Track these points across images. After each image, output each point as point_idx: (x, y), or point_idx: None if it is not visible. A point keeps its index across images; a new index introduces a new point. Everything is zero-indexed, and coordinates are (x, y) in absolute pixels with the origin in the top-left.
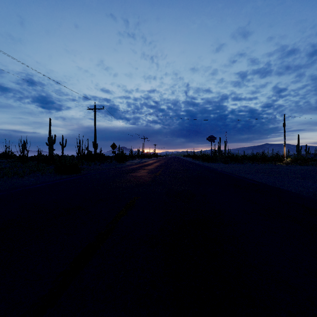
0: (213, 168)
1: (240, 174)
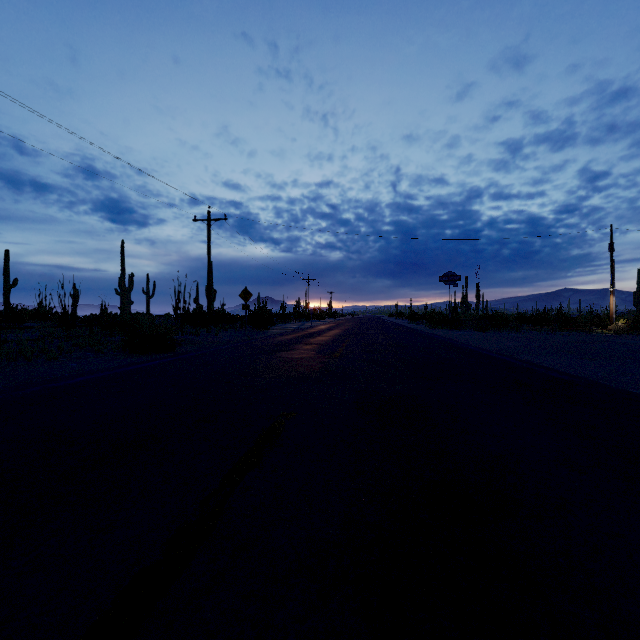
0: (456, 342)
1: (522, 356)
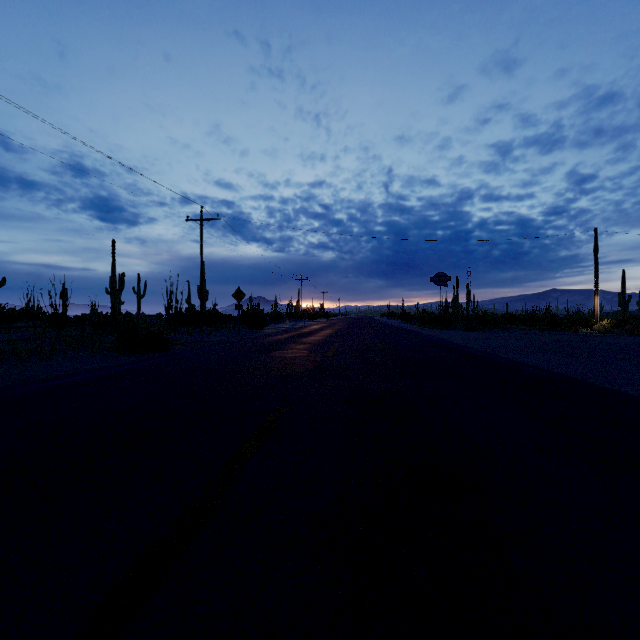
0: (446, 341)
1: (508, 354)
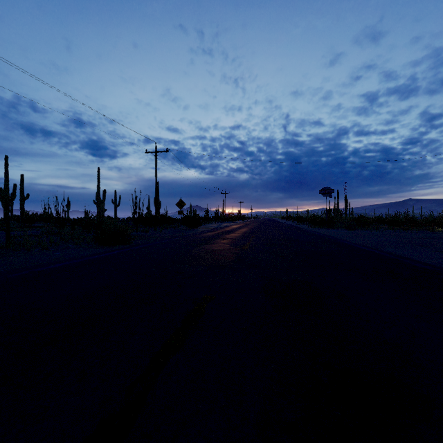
0: (334, 238)
1: (386, 249)
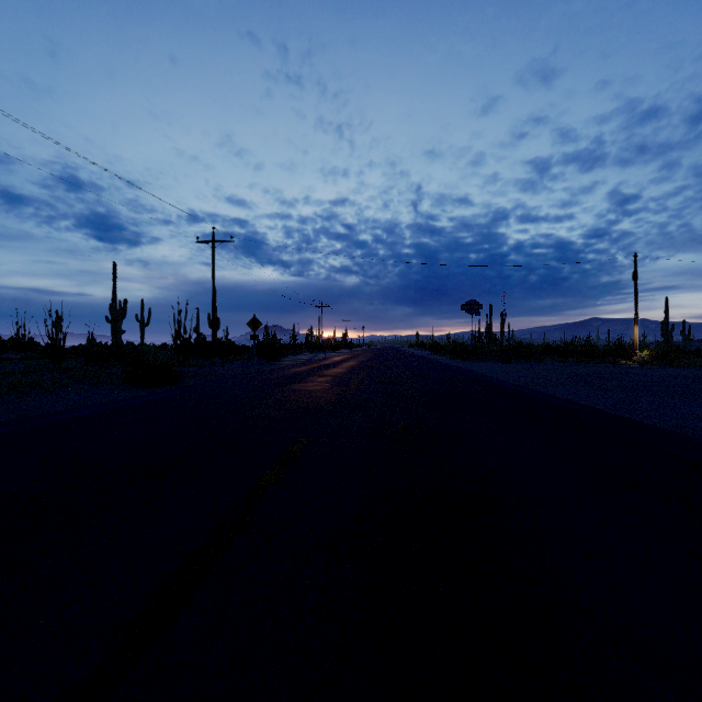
0: (476, 373)
1: (539, 387)
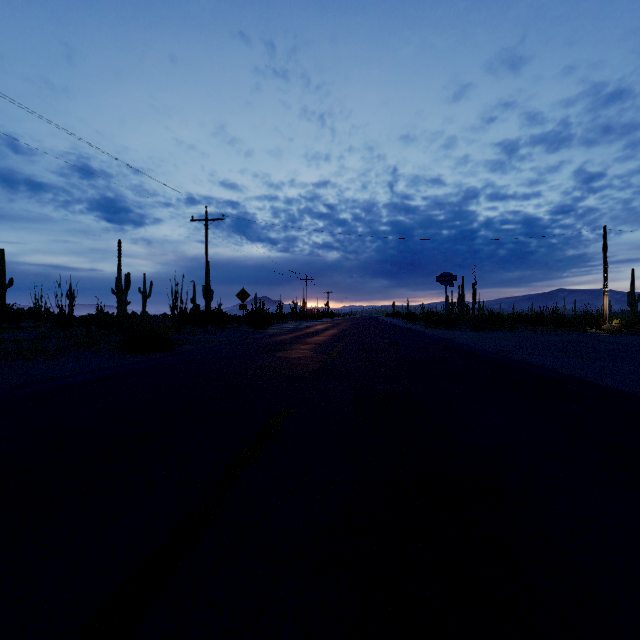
0: (452, 341)
1: (516, 355)
